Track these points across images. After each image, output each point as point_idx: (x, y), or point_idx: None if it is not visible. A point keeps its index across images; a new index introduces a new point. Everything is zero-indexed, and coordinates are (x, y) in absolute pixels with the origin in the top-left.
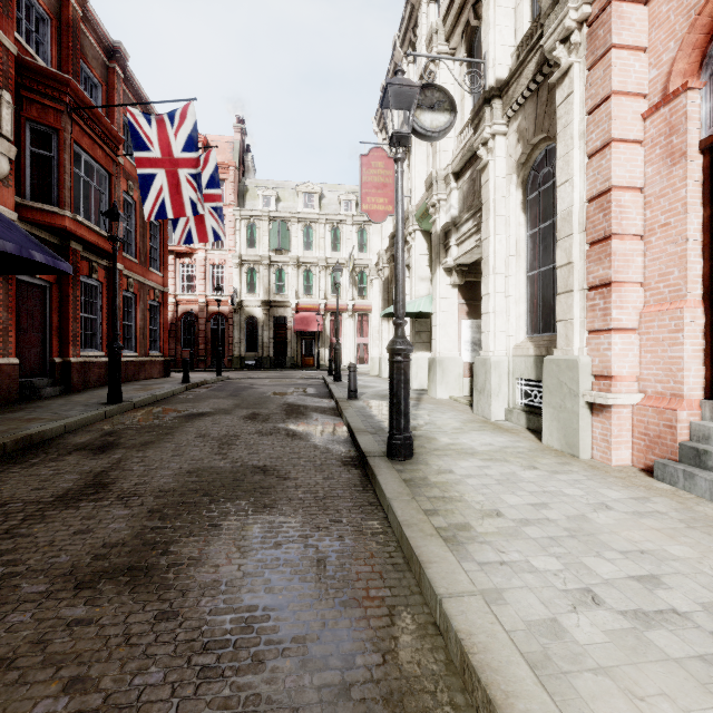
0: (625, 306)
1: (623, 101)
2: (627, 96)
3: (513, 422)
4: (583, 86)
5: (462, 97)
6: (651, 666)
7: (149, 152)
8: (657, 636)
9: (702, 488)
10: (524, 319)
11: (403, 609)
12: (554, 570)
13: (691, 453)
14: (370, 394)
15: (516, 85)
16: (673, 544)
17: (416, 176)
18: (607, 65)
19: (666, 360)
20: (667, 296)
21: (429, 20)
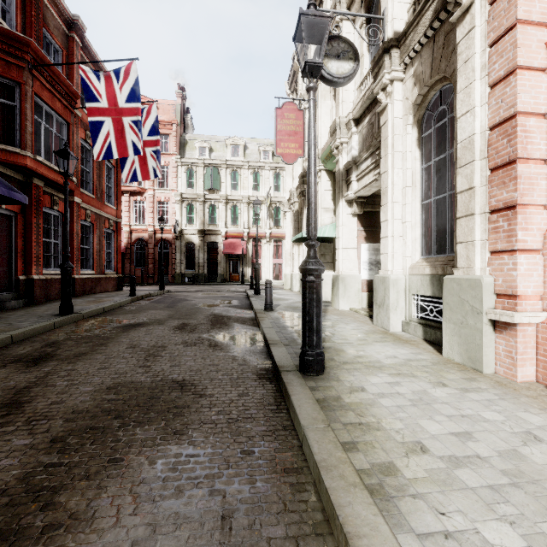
0: (530, 228)
1: (528, 30)
2: (531, 25)
3: (409, 333)
4: (484, 20)
5: (362, 55)
6: None
7: (98, 103)
8: None
9: None
10: (419, 242)
11: None
12: None
13: None
14: (283, 306)
15: (413, 34)
16: None
17: (321, 125)
18: None
19: None
20: None
21: None
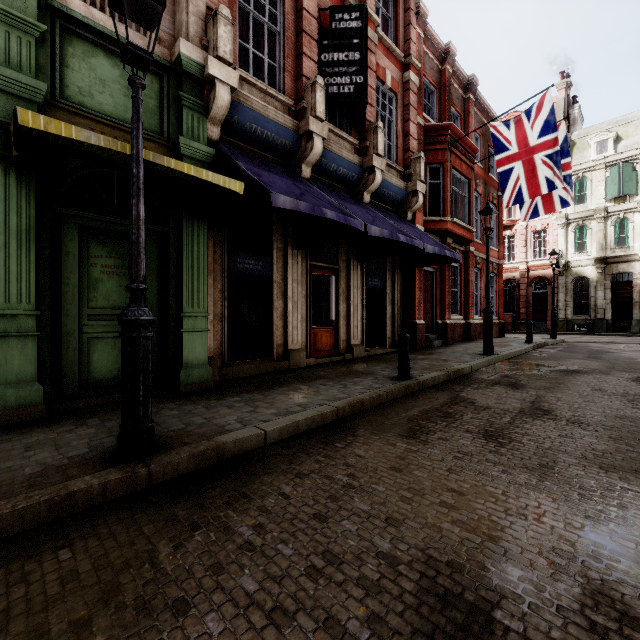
0: None
1: None
2: None
3: None
4: None
5: None
6: None
7: (507, 151)
8: None
9: None
10: None
11: None
12: None
13: None
14: None
15: None
16: None
17: None
18: None
19: None
20: None
21: None
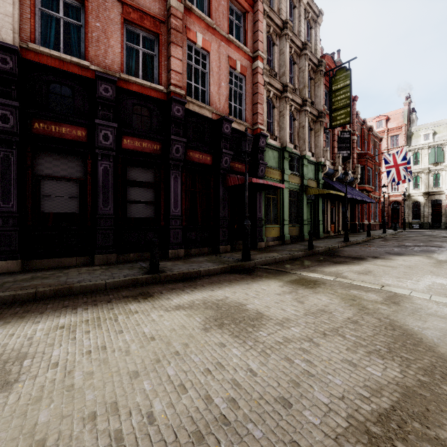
0: None
1: None
2: None
3: None
4: None
5: None
6: None
7: (389, 164)
8: None
9: None
10: None
11: None
12: None
13: None
14: None
15: None
16: None
17: None
18: None
19: None
20: None
21: None
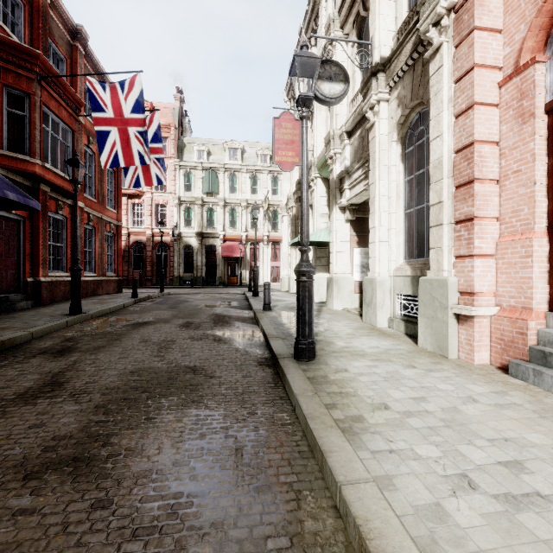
0: (485, 237)
1: (483, 72)
2: (486, 68)
3: (394, 329)
4: (451, 60)
5: (354, 72)
6: (524, 548)
7: (104, 113)
8: (527, 518)
9: (548, 383)
10: (402, 247)
11: (308, 494)
12: (434, 458)
13: (539, 355)
14: (281, 307)
15: (396, 61)
16: (530, 432)
17: (317, 135)
18: (471, 43)
19: (518, 280)
20: (519, 229)
21: (327, 12)
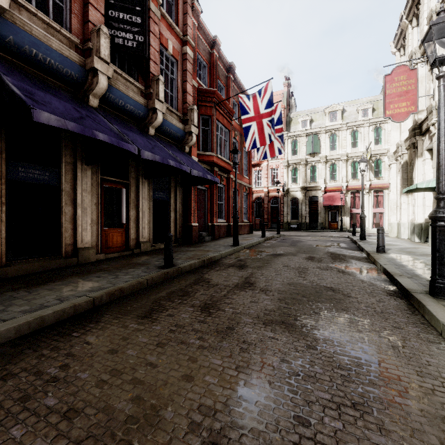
0: None
1: None
2: None
3: None
4: None
5: None
6: None
7: (249, 114)
8: None
9: None
10: None
11: None
12: None
13: None
14: (395, 250)
15: None
16: None
17: None
18: None
19: None
20: None
21: None
